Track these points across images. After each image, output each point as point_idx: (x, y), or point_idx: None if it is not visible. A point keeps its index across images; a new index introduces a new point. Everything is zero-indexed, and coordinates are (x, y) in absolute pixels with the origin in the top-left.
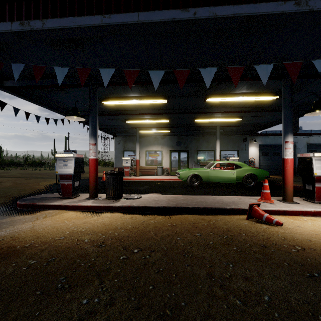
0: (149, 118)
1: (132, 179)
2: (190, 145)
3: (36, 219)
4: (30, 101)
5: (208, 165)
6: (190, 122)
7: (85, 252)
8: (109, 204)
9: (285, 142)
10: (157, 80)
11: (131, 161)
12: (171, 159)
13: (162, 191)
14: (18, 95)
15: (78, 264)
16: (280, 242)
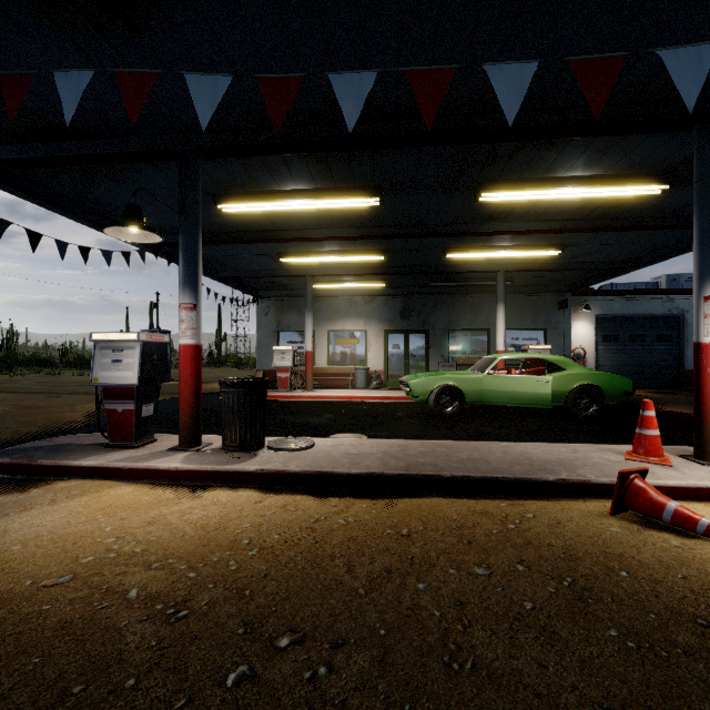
0: (335, 250)
1: (295, 398)
2: (433, 317)
3: (23, 509)
4: (39, 202)
5: (479, 363)
6: (434, 261)
7: (115, 646)
8: (226, 465)
9: (704, 300)
10: (356, 102)
11: (293, 354)
12: (388, 351)
13: (368, 429)
14: (6, 186)
15: (73, 708)
16: None
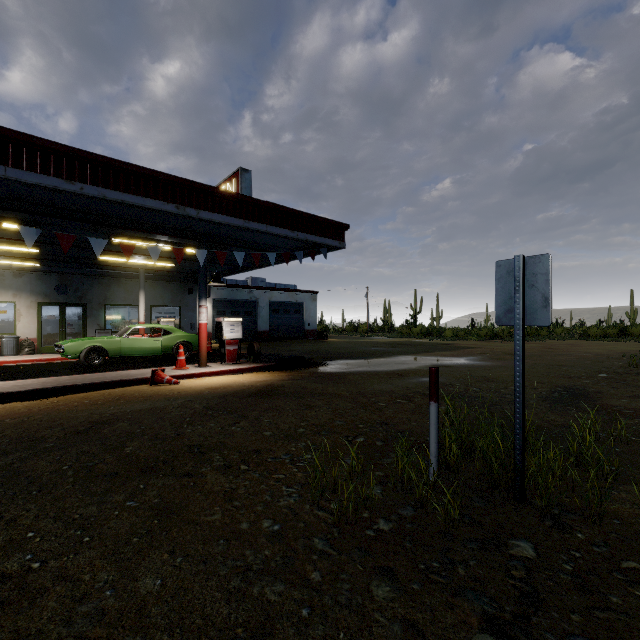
0: None
1: None
2: (91, 293)
3: None
4: None
5: (121, 331)
6: (88, 256)
7: None
8: None
9: (200, 307)
10: (32, 239)
11: None
12: (43, 321)
13: (27, 378)
14: None
15: None
16: (166, 392)
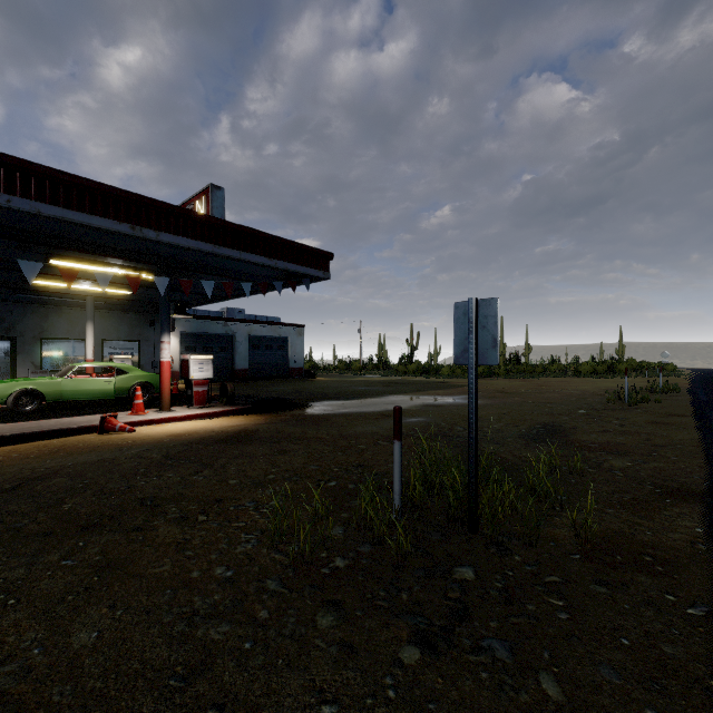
0: None
1: None
2: (22, 325)
3: None
4: None
5: (63, 370)
6: (18, 280)
7: None
8: None
9: (162, 342)
10: None
11: None
12: None
13: None
14: None
15: None
16: (118, 441)
